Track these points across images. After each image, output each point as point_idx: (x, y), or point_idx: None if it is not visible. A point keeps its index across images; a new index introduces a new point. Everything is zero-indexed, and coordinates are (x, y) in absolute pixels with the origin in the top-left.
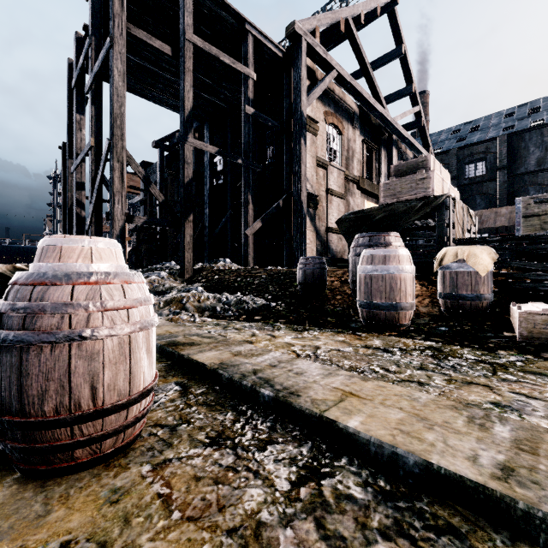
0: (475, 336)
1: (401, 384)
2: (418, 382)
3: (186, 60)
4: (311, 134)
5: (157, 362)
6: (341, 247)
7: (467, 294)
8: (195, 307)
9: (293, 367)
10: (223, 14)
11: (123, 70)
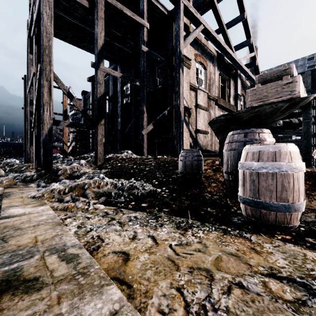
0: None
1: None
2: None
3: (98, 10)
4: (186, 67)
5: None
6: (205, 142)
7: None
8: (94, 193)
9: None
10: None
11: (51, 14)
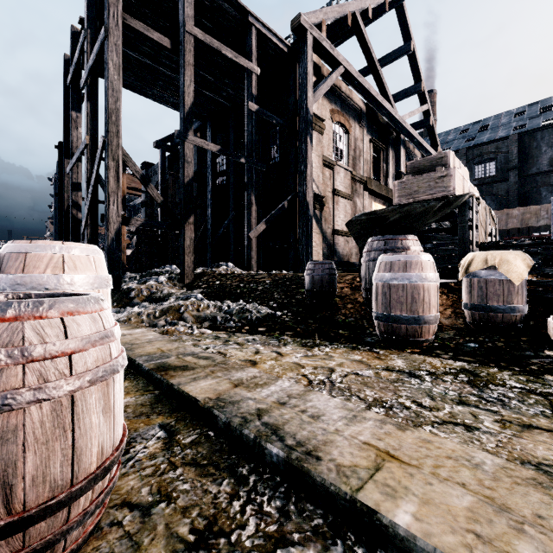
0: (512, 355)
1: (443, 429)
2: (463, 424)
3: (186, 53)
4: (317, 132)
5: (142, 392)
6: (347, 249)
7: (498, 306)
8: (194, 317)
9: (307, 406)
10: (226, 5)
11: (119, 63)
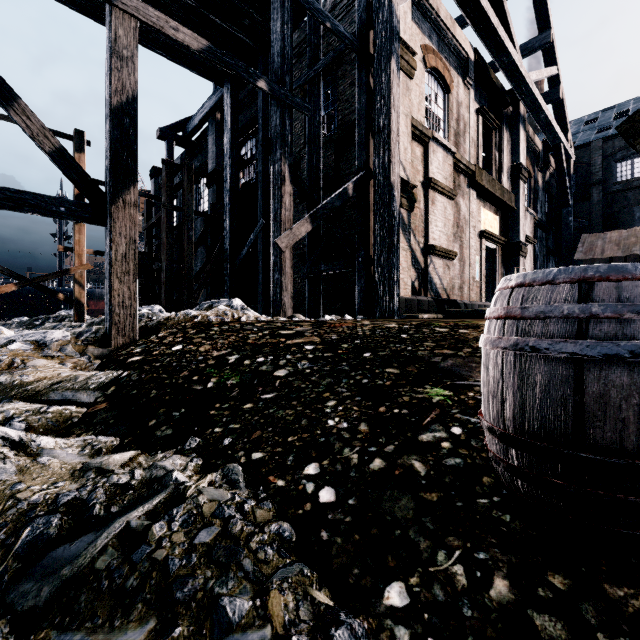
0: None
1: None
2: None
3: None
4: (403, 72)
5: None
6: (448, 280)
7: None
8: None
9: None
10: None
11: None
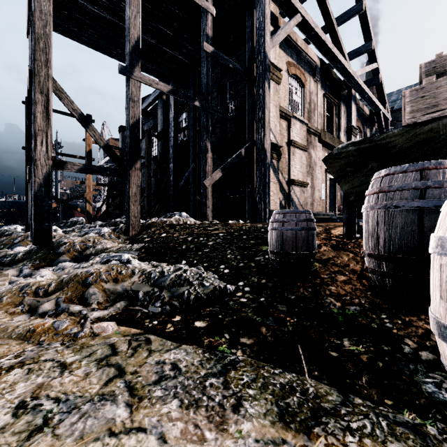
0: None
1: None
2: None
3: None
4: (274, 82)
5: None
6: (303, 199)
7: None
8: (106, 292)
9: None
10: None
11: None
